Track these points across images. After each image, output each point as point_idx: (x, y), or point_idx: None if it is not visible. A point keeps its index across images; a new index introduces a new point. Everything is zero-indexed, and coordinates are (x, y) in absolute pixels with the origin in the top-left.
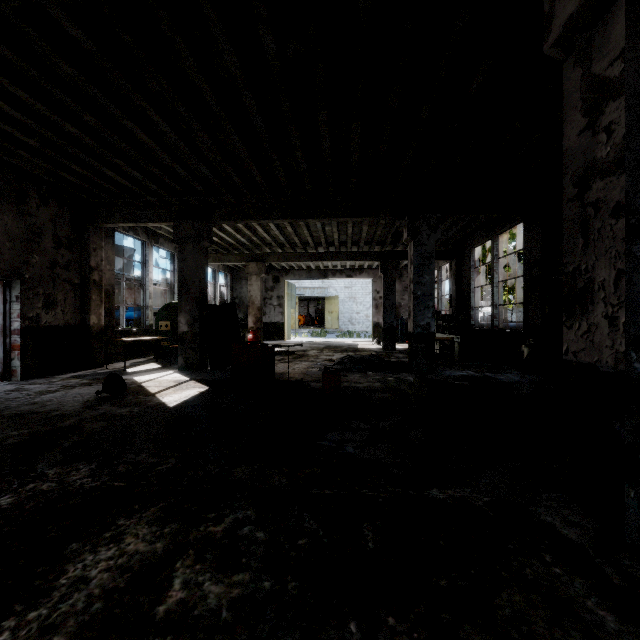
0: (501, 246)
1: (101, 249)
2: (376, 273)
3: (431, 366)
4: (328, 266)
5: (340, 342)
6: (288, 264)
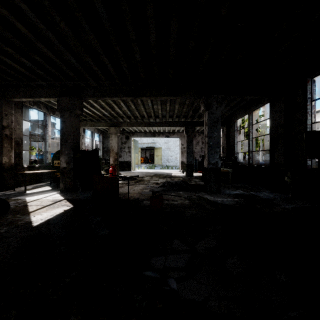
0: (254, 118)
1: (11, 115)
2: (181, 134)
3: (218, 188)
4: (156, 130)
5: (162, 172)
6: (134, 129)
